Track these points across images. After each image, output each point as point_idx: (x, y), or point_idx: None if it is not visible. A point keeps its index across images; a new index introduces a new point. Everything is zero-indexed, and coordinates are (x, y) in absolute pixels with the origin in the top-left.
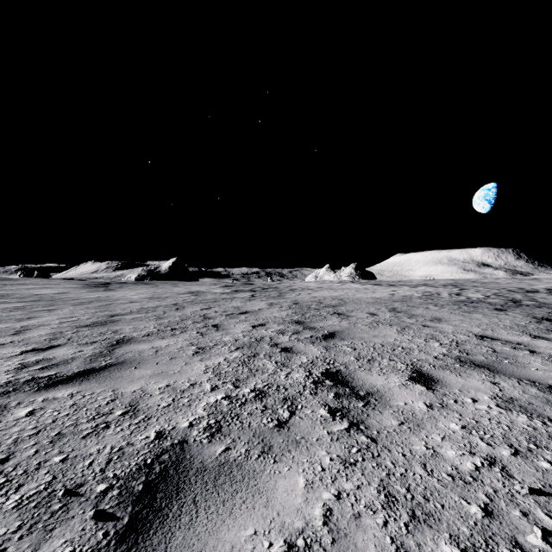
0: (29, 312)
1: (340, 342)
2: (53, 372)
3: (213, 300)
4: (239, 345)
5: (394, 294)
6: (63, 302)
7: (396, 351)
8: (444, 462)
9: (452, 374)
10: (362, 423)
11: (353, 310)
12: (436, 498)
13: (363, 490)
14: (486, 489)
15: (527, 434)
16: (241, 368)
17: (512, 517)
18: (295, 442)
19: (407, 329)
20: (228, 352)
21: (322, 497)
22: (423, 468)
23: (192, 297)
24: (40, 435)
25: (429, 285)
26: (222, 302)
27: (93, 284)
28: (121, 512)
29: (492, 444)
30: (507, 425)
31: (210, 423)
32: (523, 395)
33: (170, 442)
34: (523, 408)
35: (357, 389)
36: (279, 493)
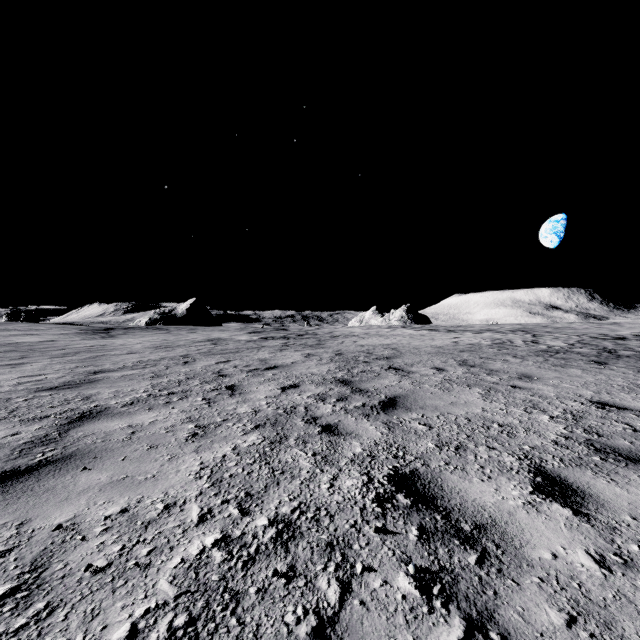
0: None
1: (406, 415)
2: None
3: (235, 350)
4: (259, 421)
5: (458, 342)
6: (41, 353)
7: (492, 430)
8: None
9: (599, 478)
10: (492, 622)
11: (413, 363)
12: None
13: None
14: None
15: None
16: (258, 468)
17: None
18: None
19: (493, 391)
20: (241, 434)
21: None
22: None
23: (209, 347)
24: None
25: (496, 331)
26: (246, 352)
27: (92, 329)
28: None
29: None
30: None
31: (176, 625)
32: None
33: None
34: None
35: (455, 516)
36: None
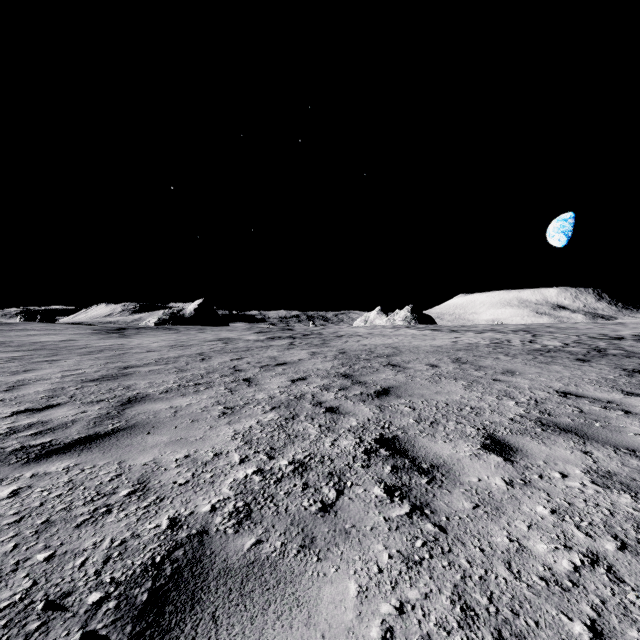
0: (27, 363)
1: (396, 401)
2: (47, 438)
3: (245, 349)
4: (275, 404)
5: (457, 341)
6: (68, 351)
7: (463, 411)
8: (534, 560)
9: (533, 441)
10: (427, 506)
11: (410, 360)
12: (528, 611)
13: (432, 600)
14: (590, 598)
15: (634, 520)
16: (278, 434)
17: (629, 639)
18: (344, 532)
19: (475, 383)
20: (261, 413)
21: (379, 610)
22: (507, 569)
23: (221, 346)
24: (22, 524)
25: (498, 331)
26: (256, 351)
27: (106, 329)
28: (116, 634)
29: (591, 535)
30: (608, 509)
31: (238, 506)
32: (622, 468)
33: (186, 533)
34: (624, 485)
35: (419, 460)
36: (323, 605)
